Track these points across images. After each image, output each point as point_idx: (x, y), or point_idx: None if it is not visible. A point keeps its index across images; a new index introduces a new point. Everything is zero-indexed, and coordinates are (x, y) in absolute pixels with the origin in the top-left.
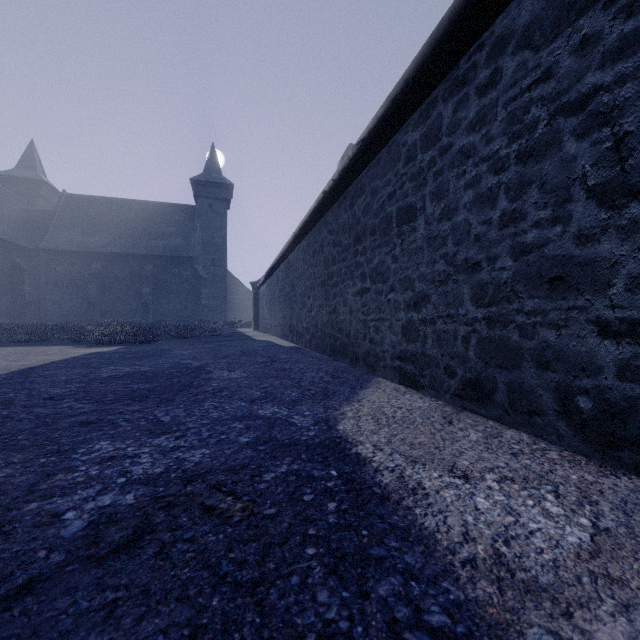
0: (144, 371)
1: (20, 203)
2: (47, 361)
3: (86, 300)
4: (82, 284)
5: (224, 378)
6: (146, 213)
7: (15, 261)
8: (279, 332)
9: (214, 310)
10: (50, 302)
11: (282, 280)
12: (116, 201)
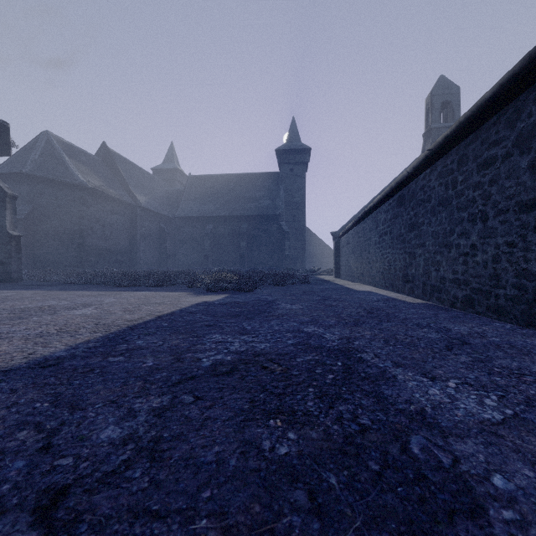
0: (262, 353)
1: (165, 186)
2: (155, 314)
3: (203, 253)
4: (200, 241)
5: (465, 421)
6: (243, 183)
7: (161, 226)
8: (379, 281)
9: (294, 259)
10: (181, 255)
11: (385, 222)
12: (222, 176)
